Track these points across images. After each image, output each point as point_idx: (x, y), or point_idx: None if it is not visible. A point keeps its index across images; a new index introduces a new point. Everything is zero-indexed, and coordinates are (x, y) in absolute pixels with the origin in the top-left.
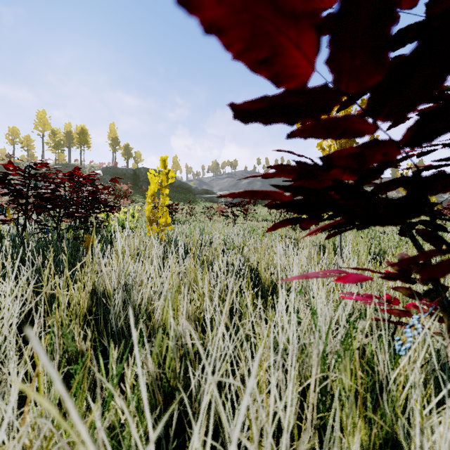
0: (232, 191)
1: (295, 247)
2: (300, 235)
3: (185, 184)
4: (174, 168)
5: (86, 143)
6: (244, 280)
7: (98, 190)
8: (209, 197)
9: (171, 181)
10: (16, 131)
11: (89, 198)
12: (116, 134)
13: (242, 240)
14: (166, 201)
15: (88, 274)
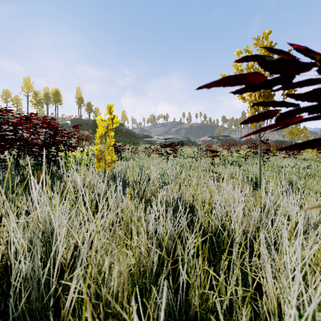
0: (165, 136)
1: (218, 180)
2: (218, 169)
3: (131, 131)
4: (123, 119)
5: (59, 101)
6: (184, 223)
7: (57, 133)
8: (148, 141)
9: (116, 125)
10: (8, 93)
11: (52, 140)
12: (81, 95)
13: (175, 175)
14: (112, 142)
15: (2, 224)
